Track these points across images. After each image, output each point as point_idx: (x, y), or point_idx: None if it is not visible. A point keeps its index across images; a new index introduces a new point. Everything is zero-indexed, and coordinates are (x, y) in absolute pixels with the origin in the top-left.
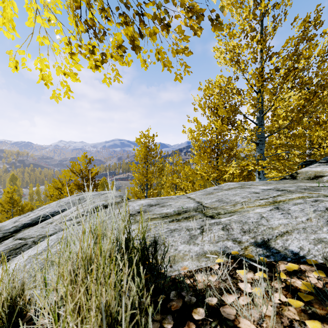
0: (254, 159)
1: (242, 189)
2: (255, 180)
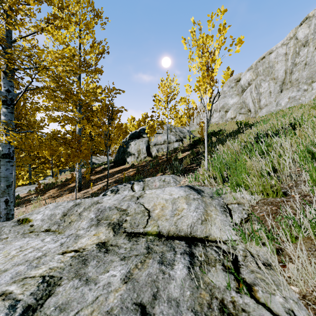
0: (26, 180)
1: (21, 188)
2: (28, 184)
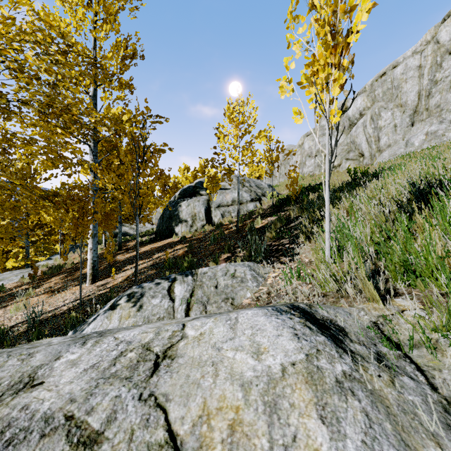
0: (20, 261)
1: (11, 274)
2: (25, 266)
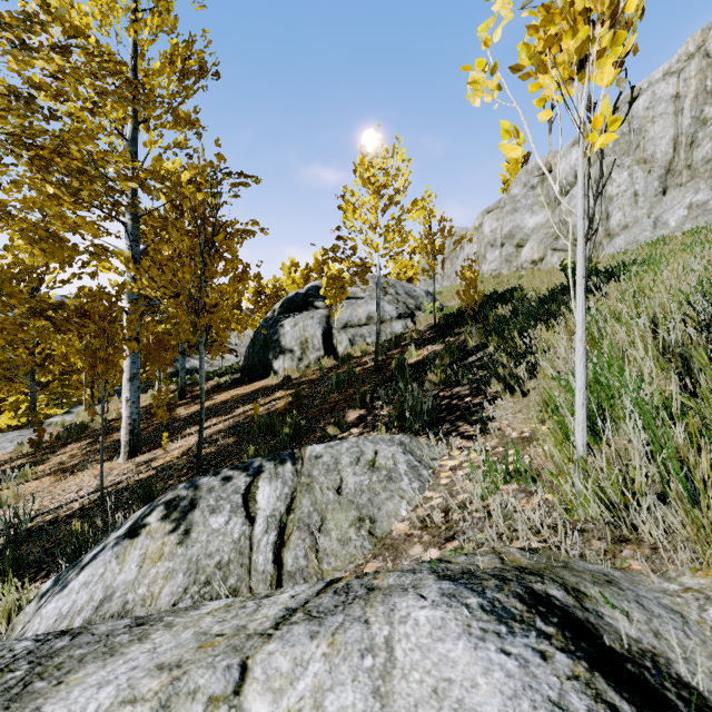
0: (19, 416)
1: (3, 437)
2: (29, 425)
